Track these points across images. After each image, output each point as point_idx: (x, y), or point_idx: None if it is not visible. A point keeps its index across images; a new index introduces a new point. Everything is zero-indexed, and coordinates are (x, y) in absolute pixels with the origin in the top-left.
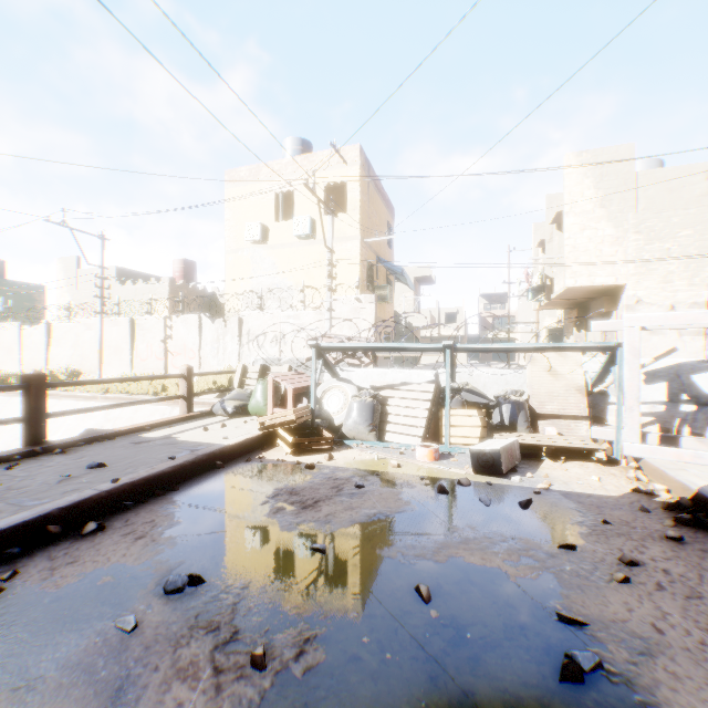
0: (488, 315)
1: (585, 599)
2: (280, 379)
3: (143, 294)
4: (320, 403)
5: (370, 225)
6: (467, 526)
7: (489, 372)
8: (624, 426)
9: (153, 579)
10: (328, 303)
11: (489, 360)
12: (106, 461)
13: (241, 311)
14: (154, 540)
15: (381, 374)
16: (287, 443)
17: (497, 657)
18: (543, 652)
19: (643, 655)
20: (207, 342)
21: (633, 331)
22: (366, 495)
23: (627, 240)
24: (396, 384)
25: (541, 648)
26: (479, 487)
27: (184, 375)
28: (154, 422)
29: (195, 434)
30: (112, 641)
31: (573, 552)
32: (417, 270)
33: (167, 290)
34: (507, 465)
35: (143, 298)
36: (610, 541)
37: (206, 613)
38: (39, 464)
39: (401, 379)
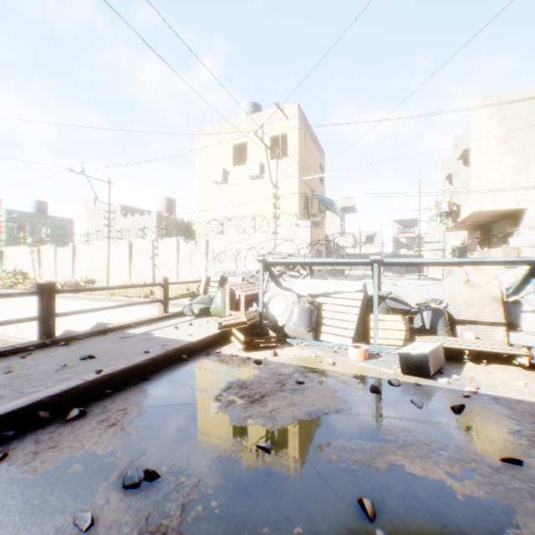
0: (400, 237)
1: None
2: (235, 288)
3: (138, 224)
4: (266, 307)
5: (306, 166)
6: (402, 429)
7: (410, 283)
8: None
9: (115, 469)
10: (273, 228)
11: (401, 272)
12: (96, 353)
13: (208, 235)
14: (123, 428)
15: (316, 284)
16: (239, 340)
17: None
18: None
19: None
20: (183, 258)
21: None
22: (306, 391)
23: (528, 170)
24: (330, 292)
25: None
26: (408, 387)
27: (161, 284)
28: (138, 320)
29: (167, 331)
30: None
31: (518, 467)
32: (343, 202)
33: (155, 220)
34: (433, 367)
35: (138, 226)
36: None
37: (156, 514)
38: (46, 354)
39: (333, 289)
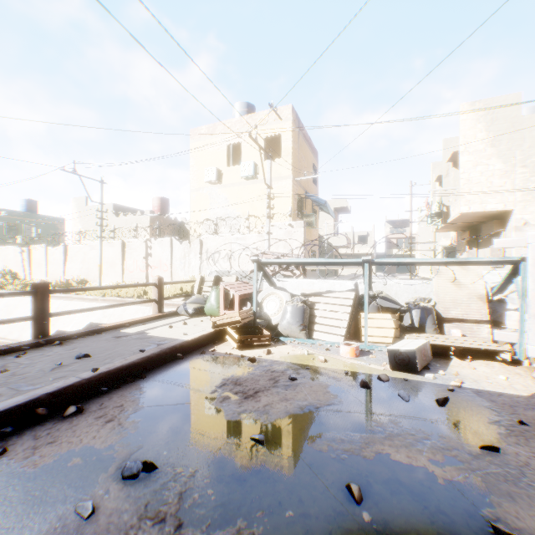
0: (393, 237)
1: (518, 508)
2: (229, 288)
3: (131, 223)
4: (260, 306)
5: (299, 167)
6: (390, 421)
7: (400, 282)
8: (528, 331)
9: (114, 462)
10: (267, 228)
11: (393, 272)
12: (91, 352)
13: (202, 235)
14: (120, 423)
15: (309, 283)
16: (233, 339)
17: None
18: None
19: None
20: (176, 258)
21: None
22: (299, 387)
23: (514, 173)
24: (322, 292)
25: None
26: (397, 382)
27: (155, 284)
28: (132, 320)
29: (162, 330)
30: (69, 527)
31: (495, 453)
32: (336, 202)
33: (148, 220)
34: (420, 363)
35: (131, 226)
36: (529, 443)
37: (155, 502)
38: (41, 353)
39: (326, 288)
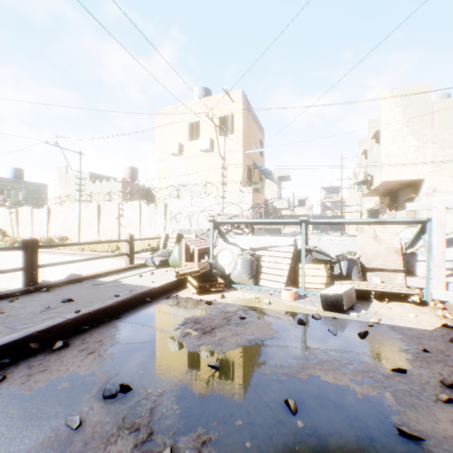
0: (327, 201)
1: (418, 415)
2: (189, 243)
3: (105, 189)
4: (216, 259)
5: (249, 142)
6: (321, 350)
7: (331, 238)
8: (433, 278)
9: (96, 385)
10: (221, 193)
11: (327, 230)
12: (74, 297)
13: (166, 199)
14: (100, 355)
15: (256, 240)
16: (193, 286)
17: None
18: None
19: None
20: (145, 219)
21: (439, 209)
22: (247, 324)
23: (426, 148)
24: (267, 246)
25: None
26: (327, 320)
27: (127, 240)
28: (108, 270)
29: (133, 279)
30: (61, 436)
31: (403, 374)
32: (280, 172)
33: (120, 186)
34: (347, 304)
35: (105, 191)
36: (430, 366)
37: (130, 415)
38: (31, 298)
39: (270, 243)
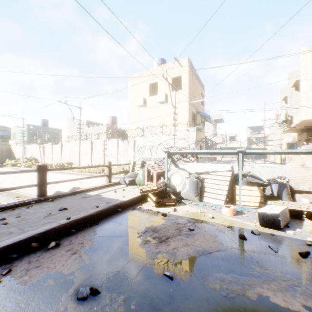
0: (251, 137)
1: None
2: (150, 168)
3: (96, 131)
4: (169, 180)
5: (193, 95)
6: (264, 267)
7: (262, 165)
8: None
9: (73, 285)
10: (173, 132)
11: (252, 158)
12: (68, 207)
13: (135, 137)
14: (80, 256)
15: (200, 166)
16: (152, 200)
17: None
18: None
19: None
20: (120, 150)
21: None
22: (195, 236)
23: None
24: (209, 171)
25: None
26: (265, 236)
27: (107, 165)
28: (93, 187)
29: (110, 193)
30: None
31: None
32: (215, 116)
33: (105, 129)
34: (282, 223)
35: (96, 132)
36: None
37: None
38: (40, 206)
39: (211, 169)
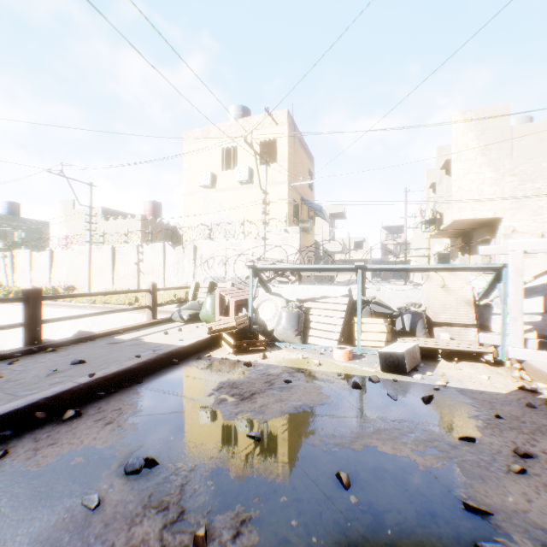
0: (388, 243)
1: (487, 488)
2: (224, 294)
3: (122, 228)
4: (256, 312)
5: (295, 172)
6: (378, 417)
7: (392, 288)
8: (509, 333)
9: (116, 460)
10: (262, 234)
11: (389, 278)
12: (86, 359)
13: (196, 240)
14: (119, 425)
15: (304, 289)
16: (229, 344)
17: (412, 544)
18: (454, 540)
19: (546, 546)
20: (169, 264)
21: (516, 254)
22: (293, 389)
23: (504, 181)
24: (317, 297)
25: (451, 537)
26: (387, 383)
27: (150, 290)
28: (126, 326)
29: (157, 336)
30: (77, 517)
31: (472, 444)
32: (332, 208)
33: (140, 224)
34: (409, 365)
35: (122, 230)
36: (503, 434)
37: (158, 493)
38: (34, 360)
39: (320, 294)
